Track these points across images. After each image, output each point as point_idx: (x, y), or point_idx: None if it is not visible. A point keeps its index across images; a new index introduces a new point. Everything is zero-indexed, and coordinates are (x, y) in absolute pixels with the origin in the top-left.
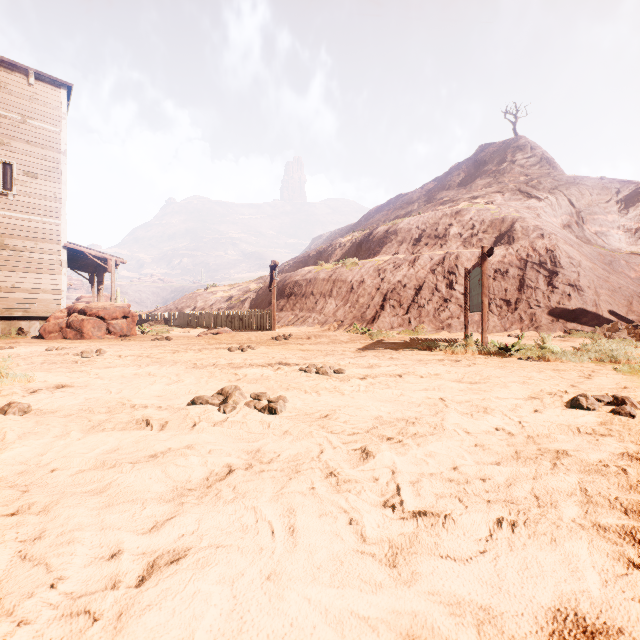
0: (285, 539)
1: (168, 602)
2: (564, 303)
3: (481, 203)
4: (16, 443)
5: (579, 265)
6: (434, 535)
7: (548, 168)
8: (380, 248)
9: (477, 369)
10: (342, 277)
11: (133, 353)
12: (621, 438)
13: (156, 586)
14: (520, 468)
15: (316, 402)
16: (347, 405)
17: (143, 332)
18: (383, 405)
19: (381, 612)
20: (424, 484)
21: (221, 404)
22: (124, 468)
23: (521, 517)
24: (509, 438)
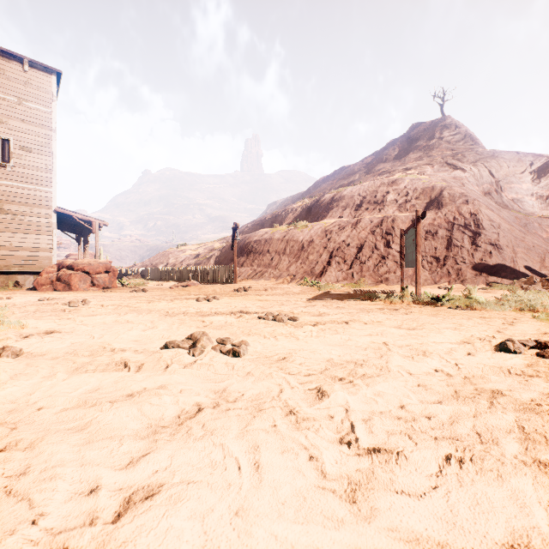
0: (251, 475)
1: (142, 538)
2: (486, 260)
3: (414, 174)
4: (7, 383)
5: (499, 227)
6: (388, 471)
7: (471, 144)
8: (327, 212)
9: (413, 317)
10: (294, 237)
11: (114, 303)
12: (548, 379)
13: (131, 522)
14: (461, 407)
15: (274, 346)
16: (302, 349)
17: (123, 285)
18: (333, 349)
19: (344, 548)
20: (375, 422)
21: (190, 348)
22: (104, 407)
23: (467, 454)
24: (448, 379)
